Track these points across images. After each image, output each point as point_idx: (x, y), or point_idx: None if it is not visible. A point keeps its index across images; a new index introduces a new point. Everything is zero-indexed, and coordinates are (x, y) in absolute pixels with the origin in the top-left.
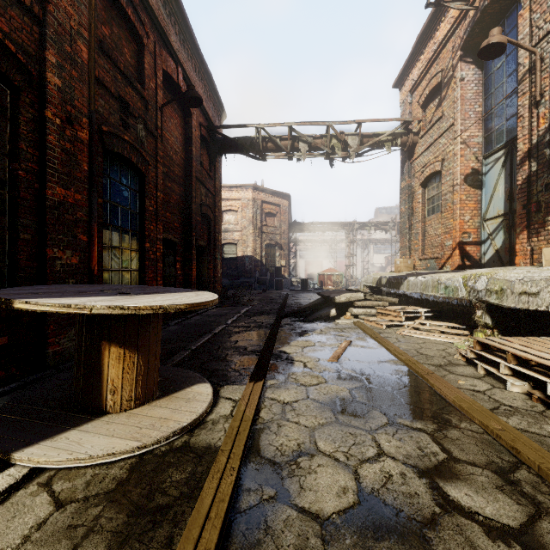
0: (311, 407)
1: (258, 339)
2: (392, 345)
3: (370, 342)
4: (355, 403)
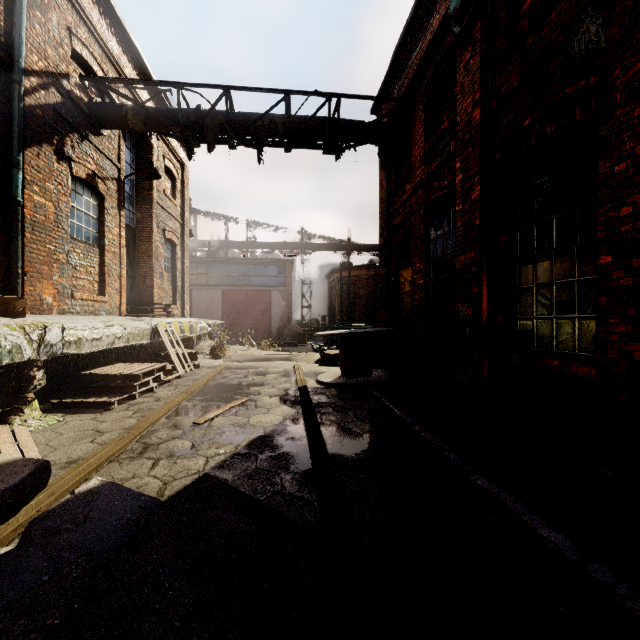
0: (273, 383)
1: (332, 423)
2: (155, 413)
3: (159, 429)
4: (251, 386)
